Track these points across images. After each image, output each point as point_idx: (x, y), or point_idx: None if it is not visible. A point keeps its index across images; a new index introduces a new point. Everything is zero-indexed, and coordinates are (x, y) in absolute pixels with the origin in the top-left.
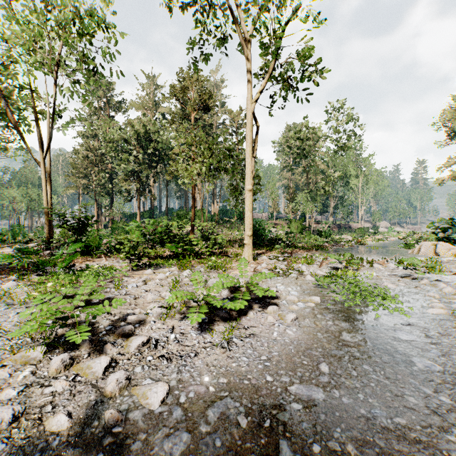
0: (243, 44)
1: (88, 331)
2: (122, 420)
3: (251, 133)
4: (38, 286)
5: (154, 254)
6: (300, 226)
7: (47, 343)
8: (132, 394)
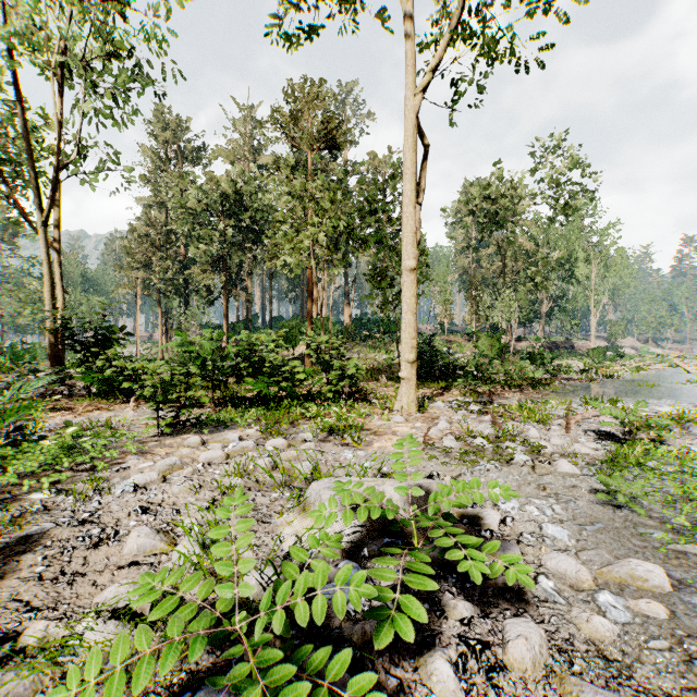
0: None
1: None
2: None
3: (415, 153)
4: None
5: (229, 396)
6: (497, 345)
7: None
8: None
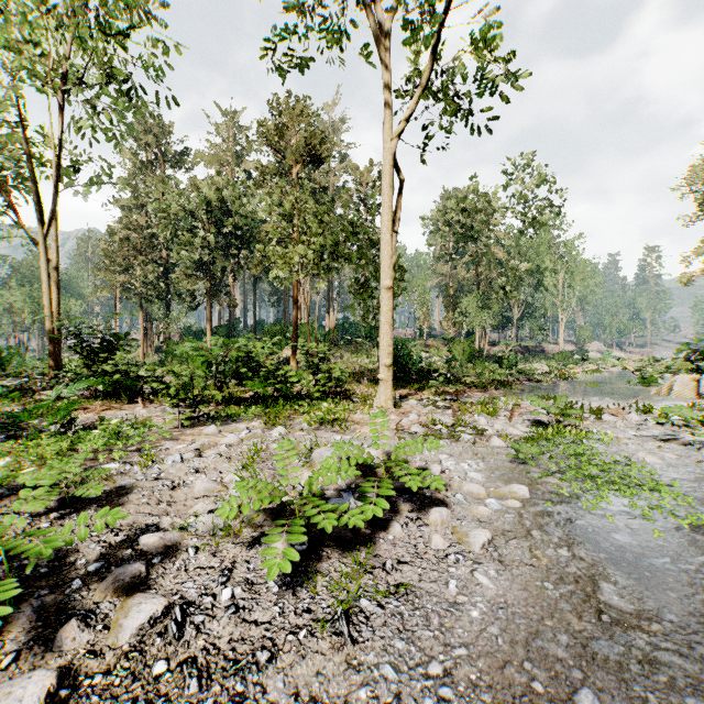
0: (377, 37)
1: (47, 577)
2: None
3: (391, 191)
4: None
5: (227, 397)
6: (468, 350)
7: None
8: None
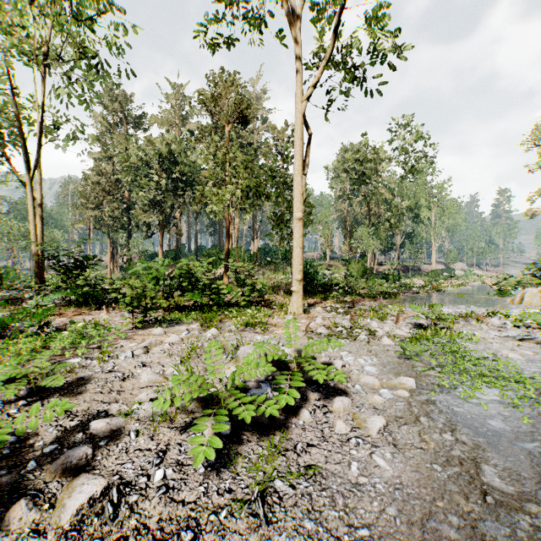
0: (290, 21)
1: (8, 458)
2: None
3: (302, 142)
4: None
5: (173, 305)
6: (361, 268)
7: None
8: None
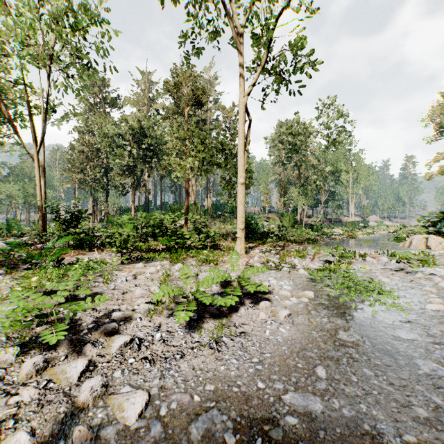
0: (235, 37)
1: (69, 329)
2: (92, 439)
3: (244, 126)
4: (22, 281)
5: (147, 248)
6: (292, 220)
7: (23, 343)
8: (108, 404)
